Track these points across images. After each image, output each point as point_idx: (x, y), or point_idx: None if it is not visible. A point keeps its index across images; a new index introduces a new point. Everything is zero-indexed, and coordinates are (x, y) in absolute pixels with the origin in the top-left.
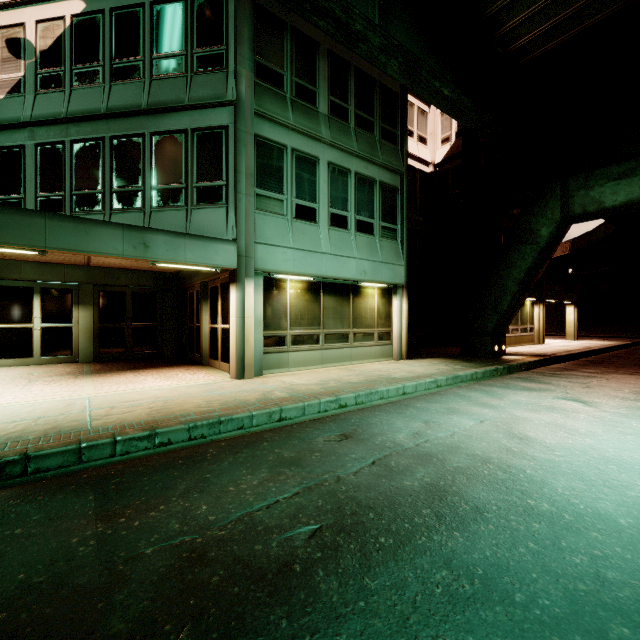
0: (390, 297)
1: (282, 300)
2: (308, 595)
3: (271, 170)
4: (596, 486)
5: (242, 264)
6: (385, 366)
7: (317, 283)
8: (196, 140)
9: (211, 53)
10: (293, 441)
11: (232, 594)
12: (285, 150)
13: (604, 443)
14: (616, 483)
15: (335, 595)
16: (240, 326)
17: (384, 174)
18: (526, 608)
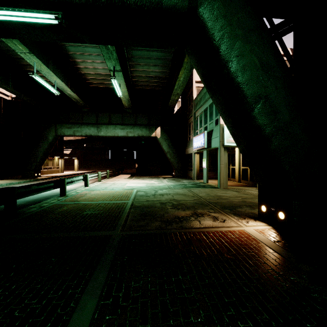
0: None
1: None
2: None
3: None
4: None
5: None
6: None
7: None
8: None
9: None
10: None
11: None
12: None
13: None
14: None
15: None
16: None
17: None
18: None
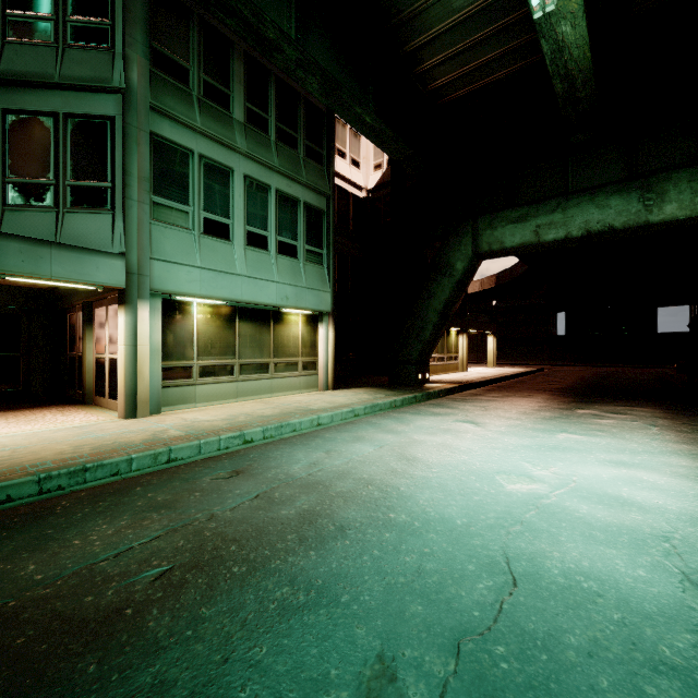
0: (316, 325)
1: (187, 326)
2: (132, 636)
3: (173, 176)
4: (452, 495)
5: (133, 283)
6: (308, 397)
7: (231, 308)
8: (70, 128)
9: (91, 26)
10: (174, 483)
11: (37, 652)
12: (191, 155)
13: (475, 458)
14: (469, 491)
15: (163, 630)
16: (130, 356)
17: (309, 195)
18: (347, 606)
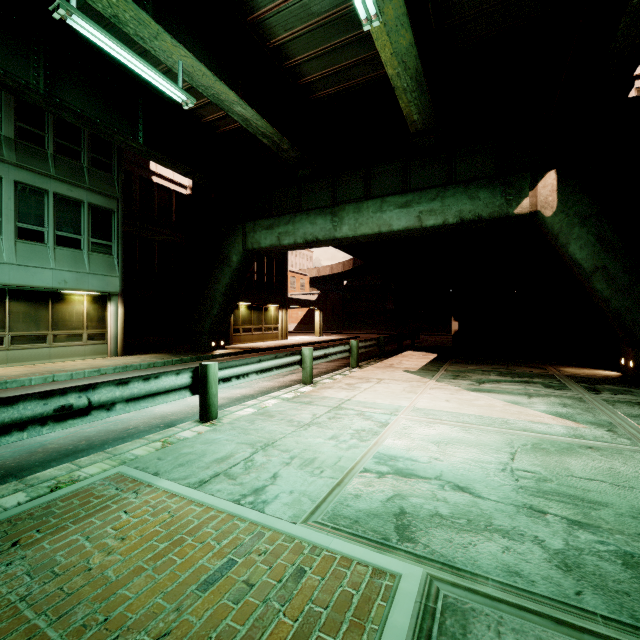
0: (105, 303)
1: None
2: None
3: None
4: None
5: None
6: (83, 362)
7: (1, 290)
8: None
9: None
10: None
11: None
12: None
13: None
14: None
15: None
16: None
17: (95, 197)
18: None
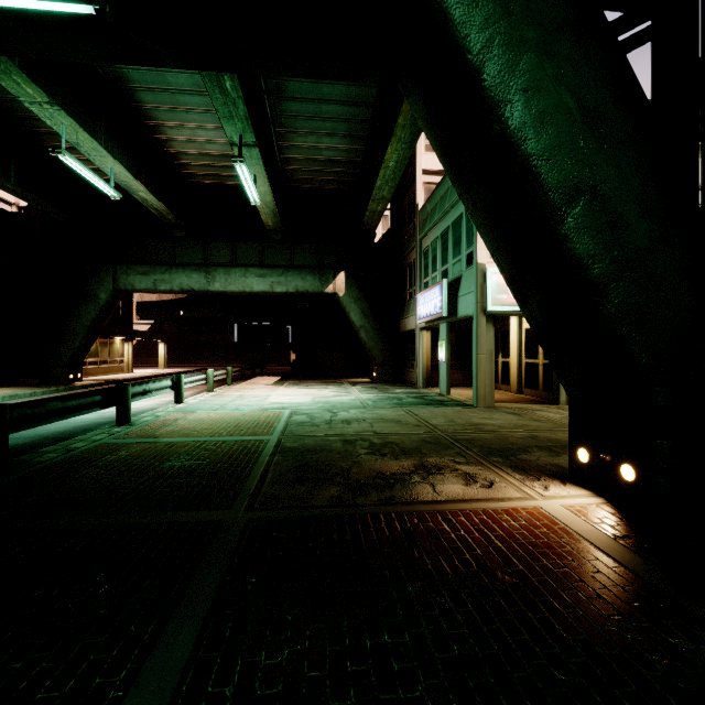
0: None
1: None
2: None
3: None
4: None
5: None
6: None
7: None
8: None
9: None
10: None
11: None
12: None
13: None
14: None
15: None
16: None
17: None
18: None
